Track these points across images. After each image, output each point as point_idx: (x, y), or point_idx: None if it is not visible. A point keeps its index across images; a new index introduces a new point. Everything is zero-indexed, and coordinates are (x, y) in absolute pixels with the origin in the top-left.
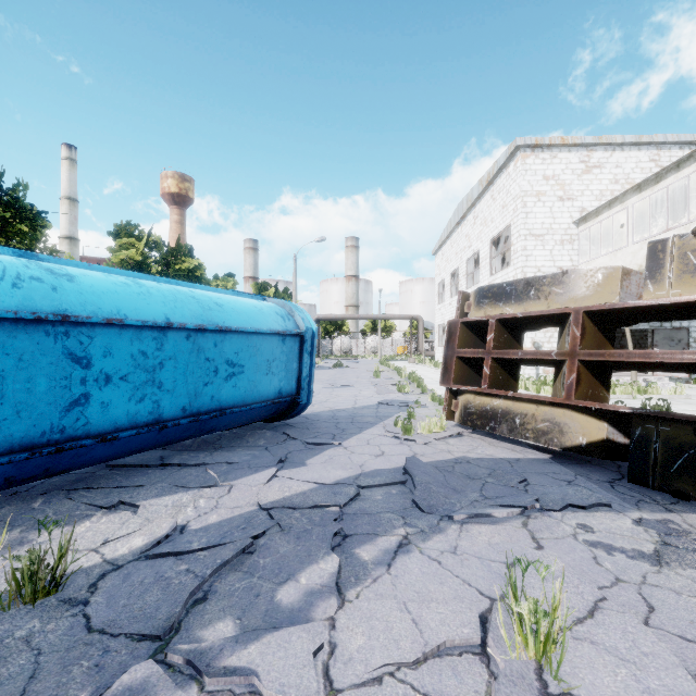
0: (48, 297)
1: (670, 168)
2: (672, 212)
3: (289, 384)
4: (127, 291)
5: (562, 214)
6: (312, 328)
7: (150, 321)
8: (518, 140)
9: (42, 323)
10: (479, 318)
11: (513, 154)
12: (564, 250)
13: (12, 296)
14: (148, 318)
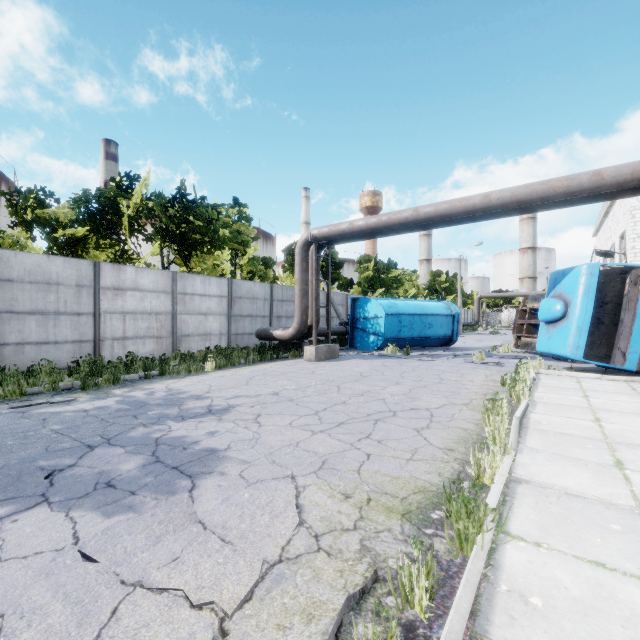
0: (396, 309)
1: None
2: None
3: (449, 332)
4: (406, 306)
5: None
6: (458, 312)
7: (412, 313)
8: None
9: (396, 315)
10: (524, 308)
11: None
12: None
13: (392, 310)
14: (411, 312)
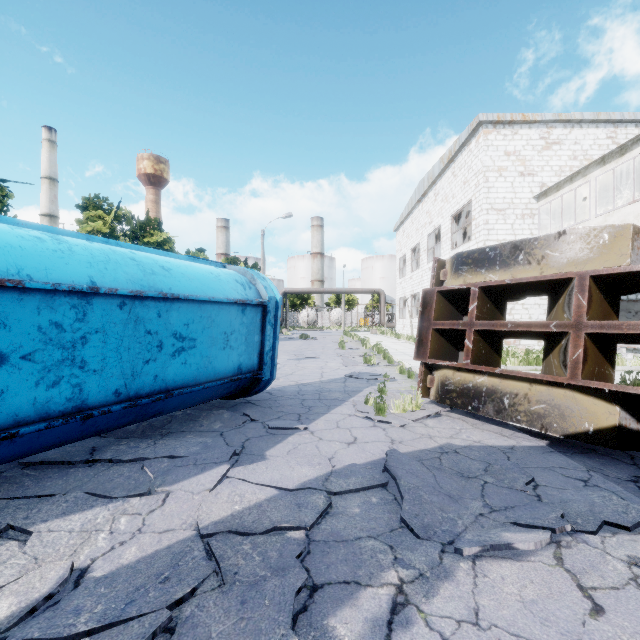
0: None
1: (636, 139)
2: (630, 187)
3: (250, 359)
4: (38, 247)
5: (523, 189)
6: (276, 298)
7: (65, 284)
8: (480, 116)
9: None
10: (458, 286)
11: (475, 131)
12: (525, 224)
13: None
14: (64, 280)
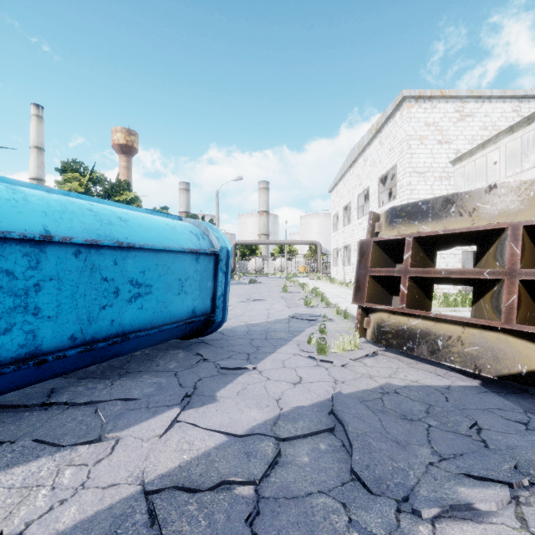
0: None
1: None
2: (532, 153)
3: (204, 303)
4: None
5: (441, 155)
6: (227, 248)
7: (15, 232)
8: (404, 92)
9: None
10: (393, 236)
11: (400, 105)
12: (443, 185)
13: None
14: (15, 228)
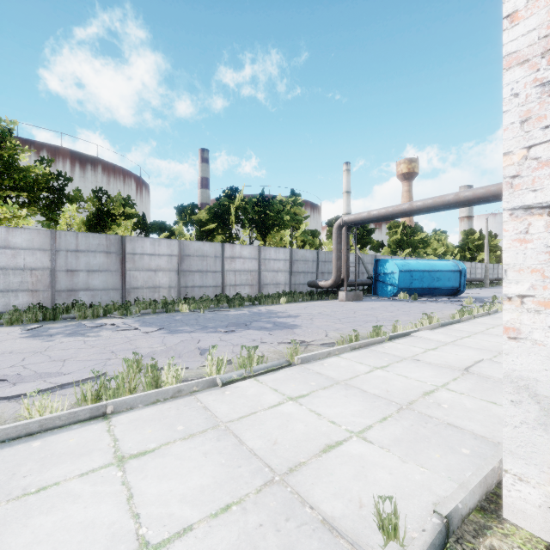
0: (408, 267)
1: None
2: None
3: (456, 284)
4: (417, 265)
5: None
6: (464, 269)
7: (421, 270)
8: None
9: (408, 271)
10: None
11: None
12: None
13: (404, 268)
14: (421, 269)
